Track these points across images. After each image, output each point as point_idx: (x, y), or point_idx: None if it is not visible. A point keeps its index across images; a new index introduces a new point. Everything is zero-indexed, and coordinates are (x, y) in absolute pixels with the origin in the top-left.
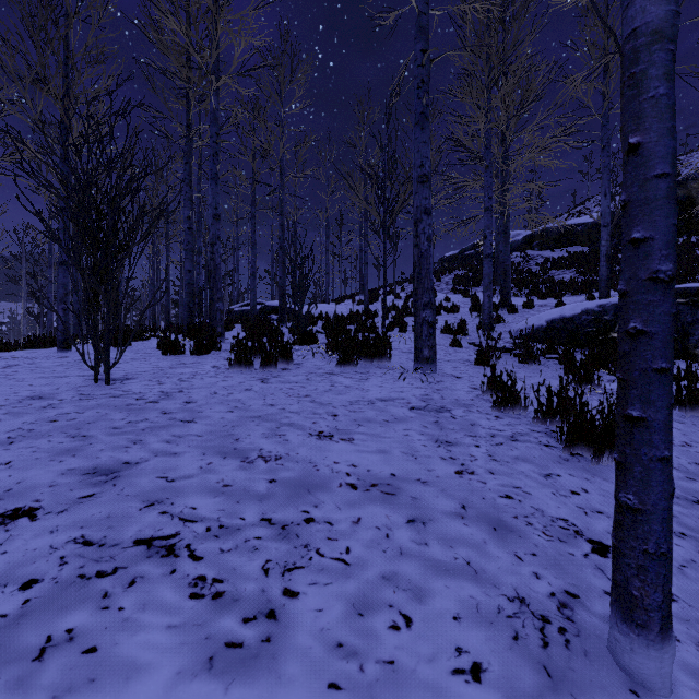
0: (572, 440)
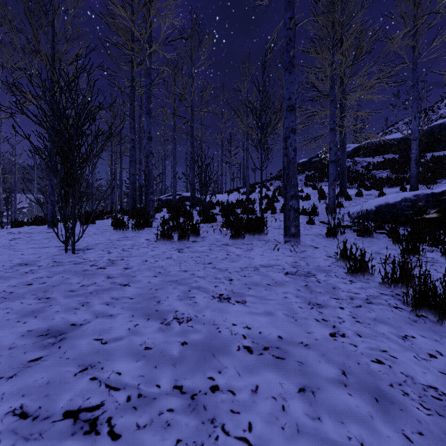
0: (418, 305)
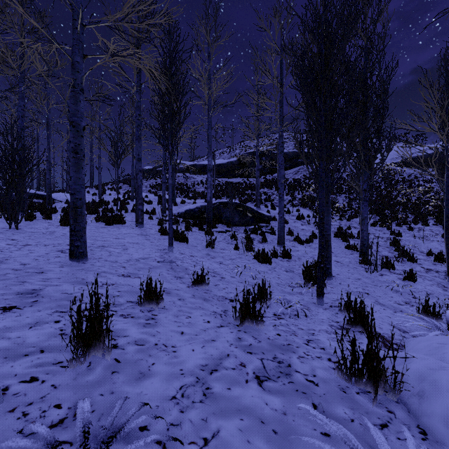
0: (176, 238)
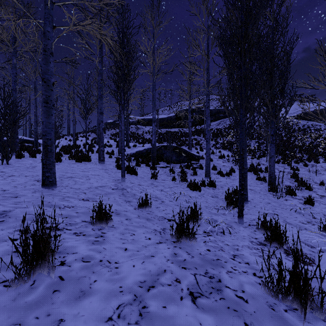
0: (128, 171)
